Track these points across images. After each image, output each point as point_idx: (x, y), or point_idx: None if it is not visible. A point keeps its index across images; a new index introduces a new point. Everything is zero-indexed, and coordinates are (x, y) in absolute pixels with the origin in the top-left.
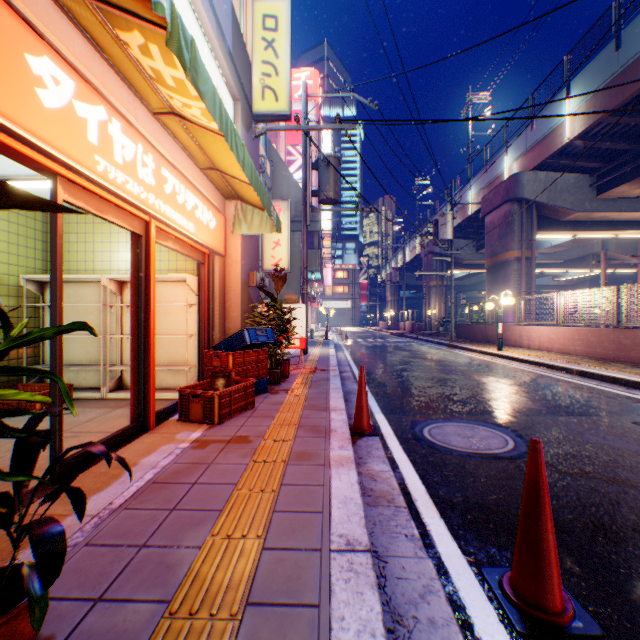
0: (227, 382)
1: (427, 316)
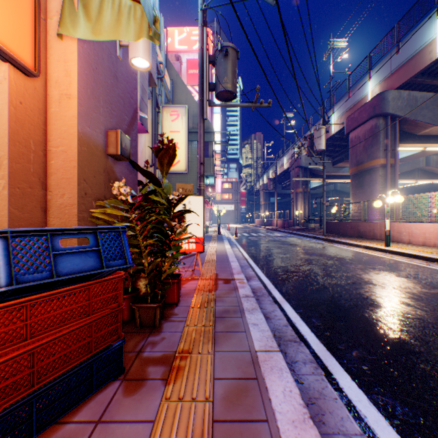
0: None
1: (295, 215)
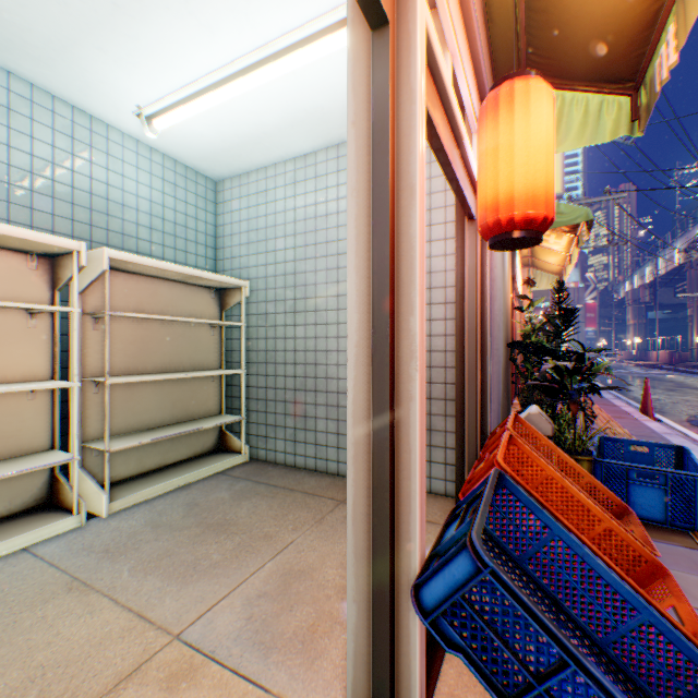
0: None
1: (693, 344)
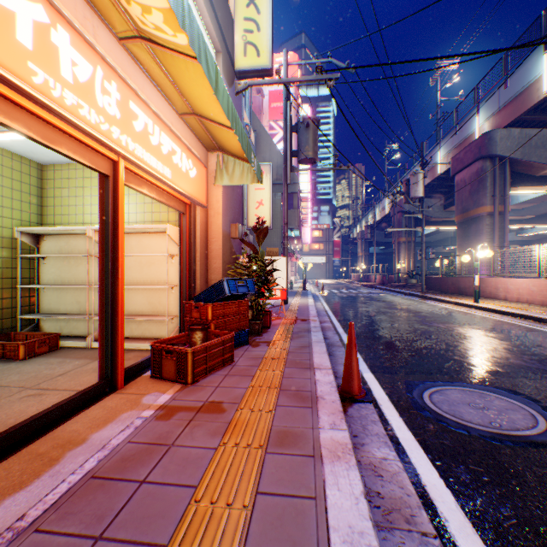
0: (205, 335)
1: (396, 269)
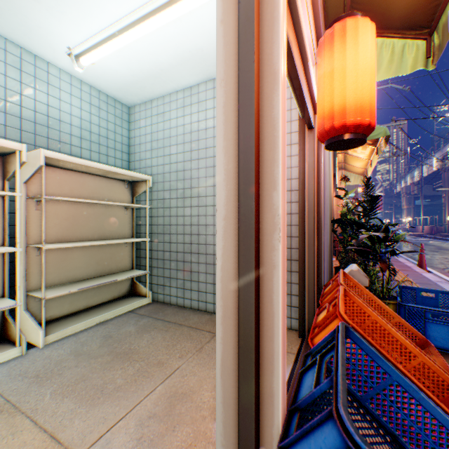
0: None
1: (446, 221)
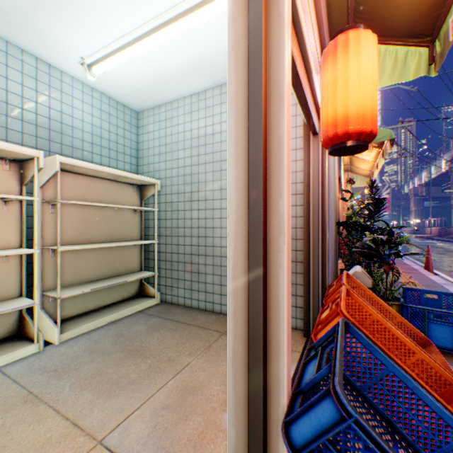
0: None
1: None
